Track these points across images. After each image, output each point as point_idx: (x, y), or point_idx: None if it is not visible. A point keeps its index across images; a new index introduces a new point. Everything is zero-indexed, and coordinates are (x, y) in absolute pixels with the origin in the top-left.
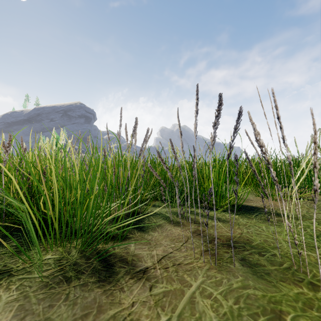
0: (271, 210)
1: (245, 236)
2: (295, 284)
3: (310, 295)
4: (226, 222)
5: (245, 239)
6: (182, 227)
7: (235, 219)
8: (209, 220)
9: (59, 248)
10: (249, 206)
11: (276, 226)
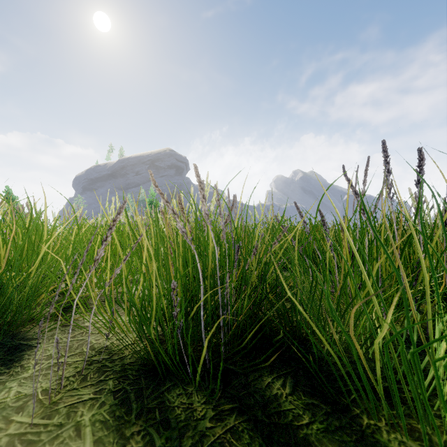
0: None
1: None
2: None
3: None
4: None
5: None
6: None
7: None
8: None
9: (446, 437)
10: None
11: None
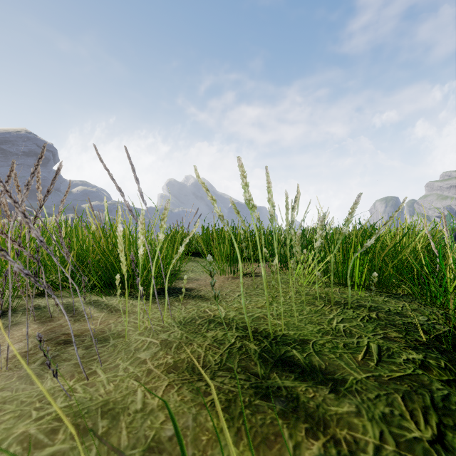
0: (195, 292)
1: (109, 327)
2: (73, 376)
3: (70, 386)
4: (115, 312)
5: (102, 331)
6: (43, 324)
7: (133, 307)
8: (97, 311)
9: None
10: (180, 288)
11: (166, 311)
